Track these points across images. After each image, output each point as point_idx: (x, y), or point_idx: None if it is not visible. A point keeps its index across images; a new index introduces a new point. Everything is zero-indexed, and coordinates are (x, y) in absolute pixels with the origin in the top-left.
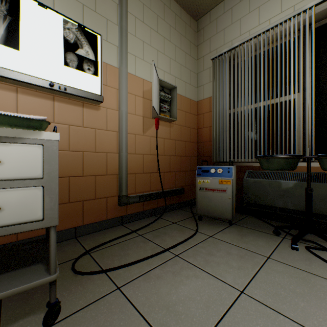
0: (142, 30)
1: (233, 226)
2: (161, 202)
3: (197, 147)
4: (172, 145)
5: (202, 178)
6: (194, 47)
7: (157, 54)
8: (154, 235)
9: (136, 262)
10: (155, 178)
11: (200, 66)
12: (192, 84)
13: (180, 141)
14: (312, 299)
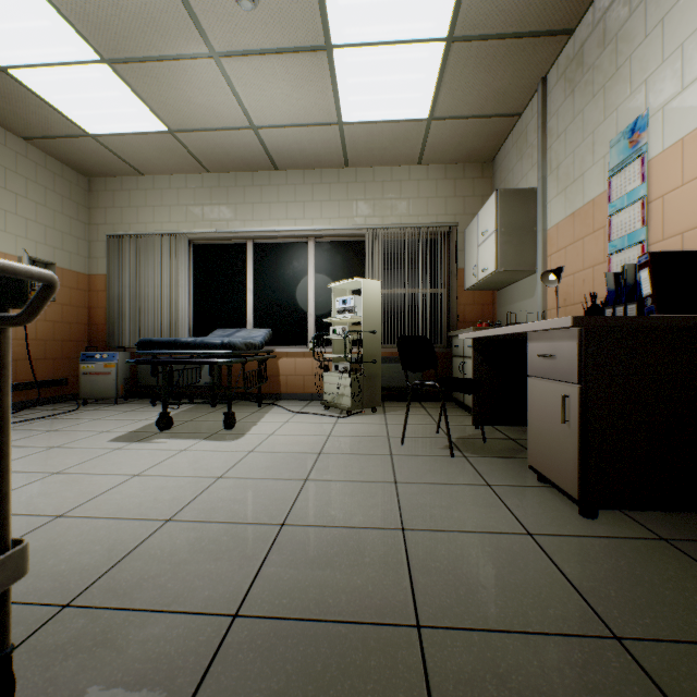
0: (4, 198)
1: (120, 404)
2: (33, 395)
3: (91, 330)
4: (51, 328)
5: (87, 363)
6: (86, 209)
7: (26, 223)
8: (27, 416)
9: (13, 423)
10: (23, 367)
11: (94, 234)
12: (82, 253)
13: (62, 323)
14: (138, 415)
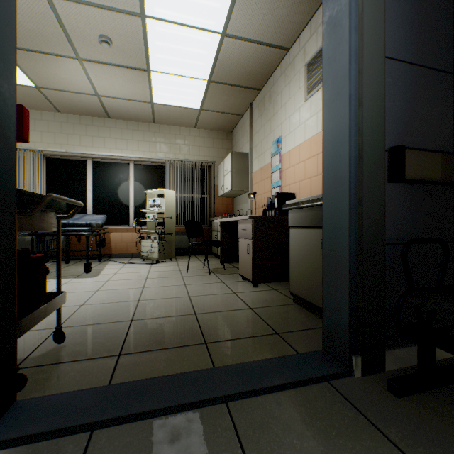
0: None
1: None
2: None
3: None
4: None
5: None
6: None
7: None
8: None
9: None
10: None
11: None
12: None
13: None
14: None
